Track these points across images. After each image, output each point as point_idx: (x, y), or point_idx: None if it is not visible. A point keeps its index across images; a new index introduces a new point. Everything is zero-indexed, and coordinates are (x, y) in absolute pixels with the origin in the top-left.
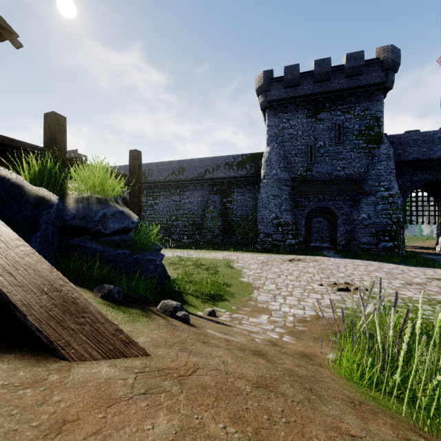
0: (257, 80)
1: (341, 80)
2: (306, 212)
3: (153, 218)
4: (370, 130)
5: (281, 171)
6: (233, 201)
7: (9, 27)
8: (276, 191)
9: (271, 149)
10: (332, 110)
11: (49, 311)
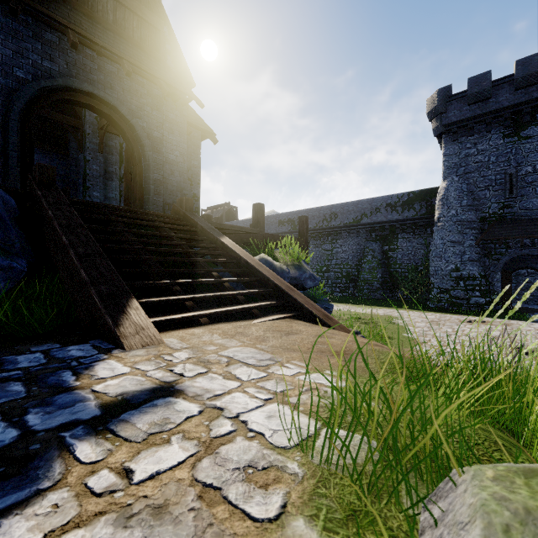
0: (428, 102)
1: None
2: (502, 262)
3: None
4: None
5: (463, 211)
6: (397, 249)
7: (210, 130)
8: (456, 236)
9: (448, 184)
10: None
11: (323, 316)
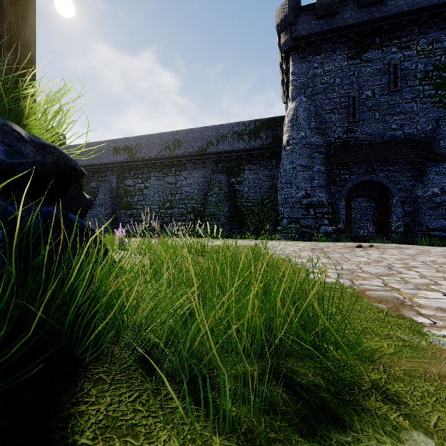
0: (278, 12)
1: (399, 2)
2: (347, 189)
3: (142, 205)
4: (441, 70)
5: (312, 134)
6: (244, 181)
7: None
8: (306, 160)
9: (297, 104)
10: (384, 46)
11: None
